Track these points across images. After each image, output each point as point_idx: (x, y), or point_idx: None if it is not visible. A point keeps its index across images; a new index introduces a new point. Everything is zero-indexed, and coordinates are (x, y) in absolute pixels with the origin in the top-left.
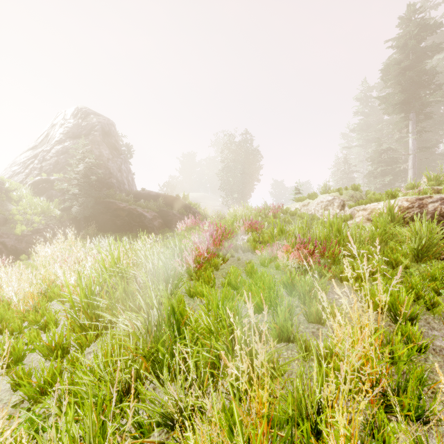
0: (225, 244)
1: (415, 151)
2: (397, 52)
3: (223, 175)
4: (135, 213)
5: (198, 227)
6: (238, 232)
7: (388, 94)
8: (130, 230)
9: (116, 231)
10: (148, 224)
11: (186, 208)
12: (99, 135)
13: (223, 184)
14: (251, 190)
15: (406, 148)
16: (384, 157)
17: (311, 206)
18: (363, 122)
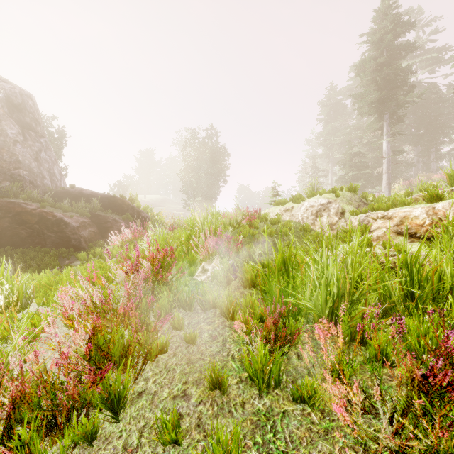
0: (162, 297)
1: (390, 154)
2: (371, 49)
3: (184, 175)
4: (51, 218)
5: (140, 241)
6: (196, 256)
7: (365, 91)
8: (42, 244)
9: (19, 245)
10: (71, 234)
11: (133, 212)
12: (2, 107)
13: (185, 185)
14: (217, 193)
15: (380, 152)
16: (355, 161)
17: (296, 211)
18: (330, 126)
